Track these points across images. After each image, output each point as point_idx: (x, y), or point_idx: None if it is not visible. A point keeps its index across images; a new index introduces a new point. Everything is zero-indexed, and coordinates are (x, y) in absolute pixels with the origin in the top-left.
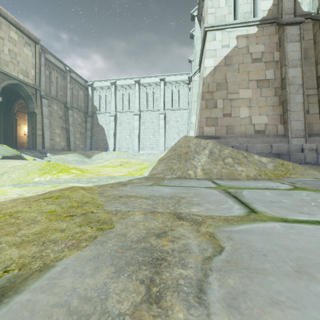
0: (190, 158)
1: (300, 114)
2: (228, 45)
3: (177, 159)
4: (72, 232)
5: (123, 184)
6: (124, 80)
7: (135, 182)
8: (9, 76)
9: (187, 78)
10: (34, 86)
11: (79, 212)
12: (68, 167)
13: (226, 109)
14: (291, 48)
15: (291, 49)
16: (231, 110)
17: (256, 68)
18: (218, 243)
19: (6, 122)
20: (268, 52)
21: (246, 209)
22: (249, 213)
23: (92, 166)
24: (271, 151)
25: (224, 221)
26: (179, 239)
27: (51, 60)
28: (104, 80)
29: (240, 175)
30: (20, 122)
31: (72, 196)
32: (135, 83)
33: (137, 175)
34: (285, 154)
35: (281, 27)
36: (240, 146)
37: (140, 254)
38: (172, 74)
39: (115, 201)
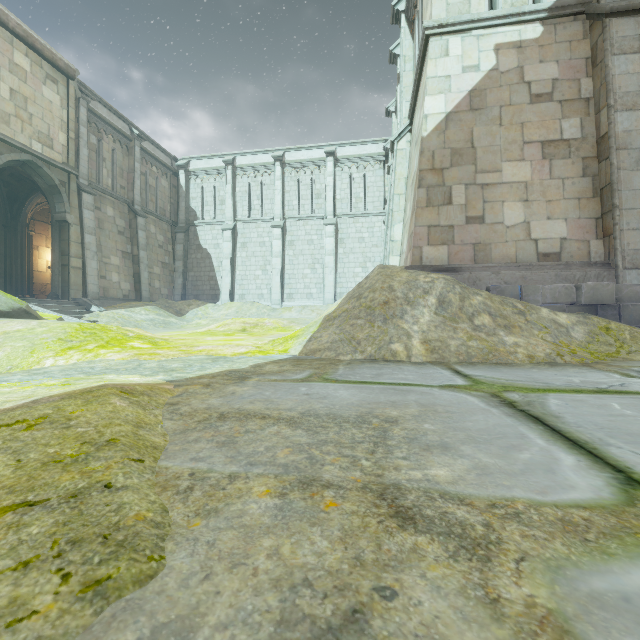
0: (395, 314)
1: None
2: (477, 65)
3: (366, 318)
4: None
5: (238, 376)
6: (252, 156)
7: (269, 372)
8: (12, 145)
9: (381, 150)
10: (64, 167)
11: (64, 489)
12: (126, 335)
13: (472, 207)
14: (621, 67)
15: (622, 70)
16: (483, 208)
17: (541, 116)
18: None
19: (9, 241)
20: (567, 79)
21: (602, 469)
22: (626, 489)
23: (184, 332)
24: (576, 300)
25: (567, 533)
26: None
27: (102, 113)
28: (212, 156)
29: (512, 353)
30: (38, 243)
31: (79, 419)
32: (275, 162)
33: (275, 354)
34: (610, 305)
35: (597, 22)
36: (505, 289)
37: None
38: (351, 142)
39: (202, 432)
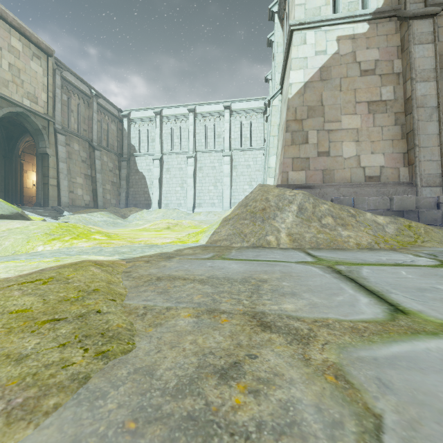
0: (270, 217)
1: (434, 152)
2: (325, 50)
3: (250, 219)
4: (40, 365)
5: (167, 256)
6: (174, 109)
7: (186, 254)
8: (10, 102)
9: (262, 105)
10: (45, 116)
11: (74, 313)
12: (90, 231)
13: (322, 145)
14: (420, 52)
15: (421, 55)
16: (329, 146)
17: (367, 84)
18: (363, 401)
19: (7, 167)
20: (384, 60)
21: (382, 304)
22: (392, 314)
23: (128, 229)
24: (390, 207)
25: (353, 333)
26: (270, 387)
27: (71, 80)
28: (146, 108)
29: (346, 242)
30: (27, 168)
31: (73, 278)
32: (189, 113)
33: (190, 243)
34: (412, 211)
35: (404, 22)
36: (343, 200)
37: (179, 441)
38: (241, 99)
39: (148, 287)
